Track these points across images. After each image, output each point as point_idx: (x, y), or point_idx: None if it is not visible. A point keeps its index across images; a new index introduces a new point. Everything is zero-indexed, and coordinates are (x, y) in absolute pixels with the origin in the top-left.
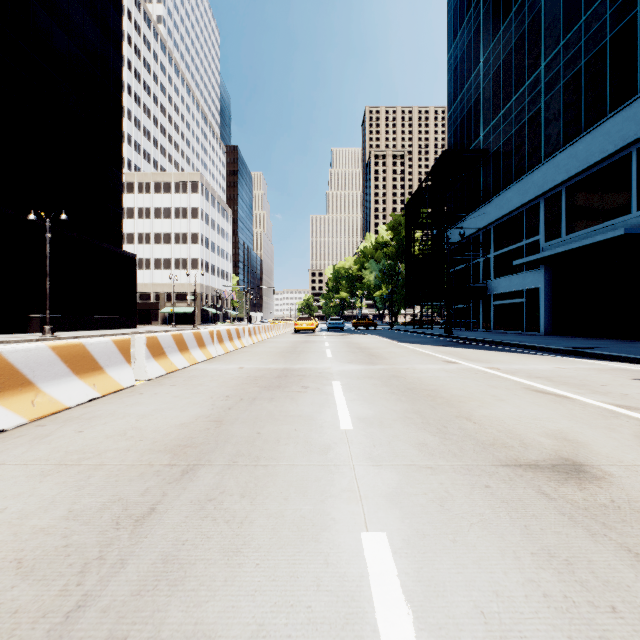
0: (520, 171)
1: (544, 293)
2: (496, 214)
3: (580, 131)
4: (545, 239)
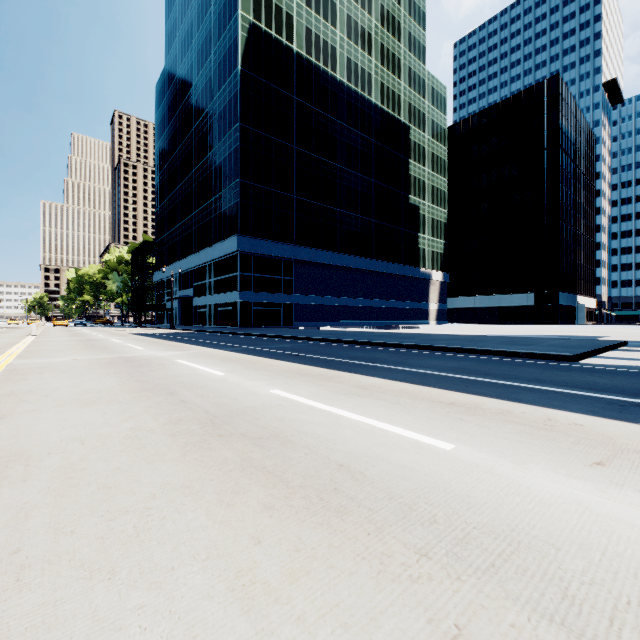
0: (174, 260)
1: (178, 310)
2: (168, 274)
3: (183, 257)
4: (178, 290)
